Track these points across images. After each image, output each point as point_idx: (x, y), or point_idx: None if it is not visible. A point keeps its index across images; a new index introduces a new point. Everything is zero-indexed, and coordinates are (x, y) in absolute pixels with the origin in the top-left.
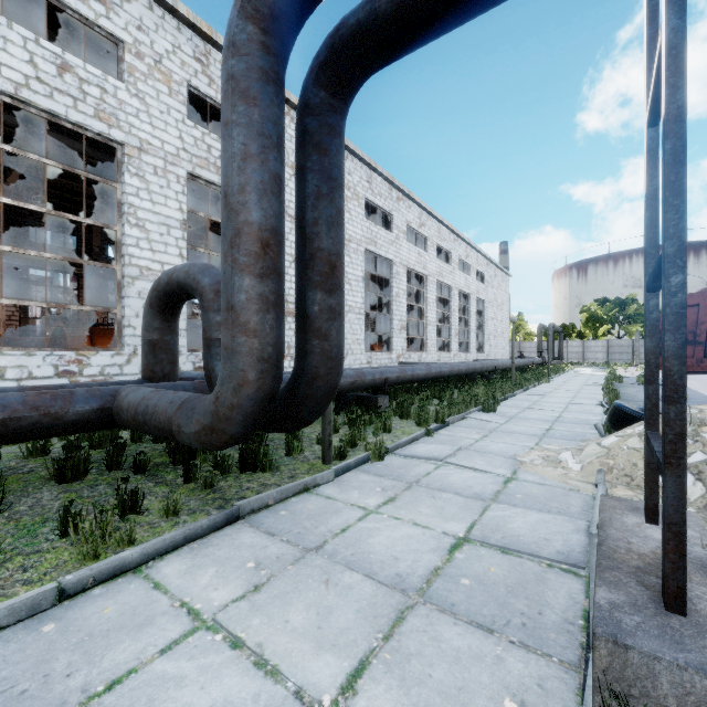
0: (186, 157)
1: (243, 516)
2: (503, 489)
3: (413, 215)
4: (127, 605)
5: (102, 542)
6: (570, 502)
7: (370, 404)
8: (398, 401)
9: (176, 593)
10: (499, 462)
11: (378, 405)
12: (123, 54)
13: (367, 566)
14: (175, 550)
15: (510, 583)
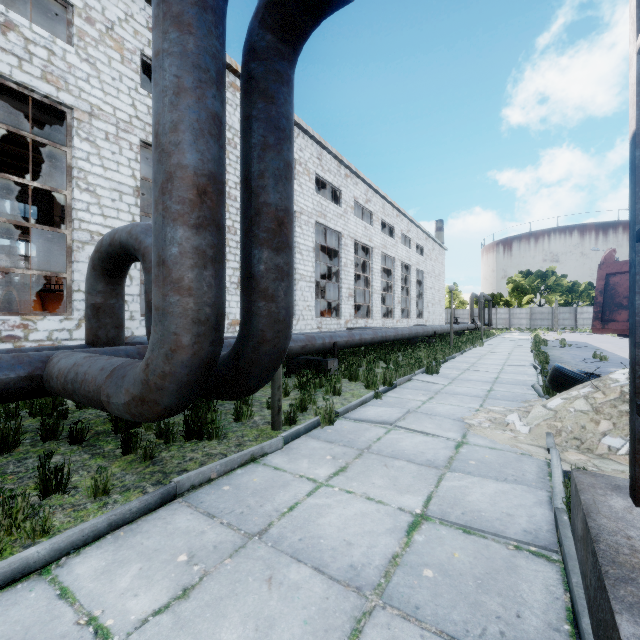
0: (139, 125)
1: (182, 493)
2: (455, 455)
3: (360, 192)
4: (19, 625)
5: (10, 533)
6: (524, 468)
7: (320, 367)
8: (346, 364)
9: (85, 604)
10: (448, 425)
11: (328, 368)
12: (72, 18)
13: (316, 555)
14: (96, 541)
15: (479, 574)
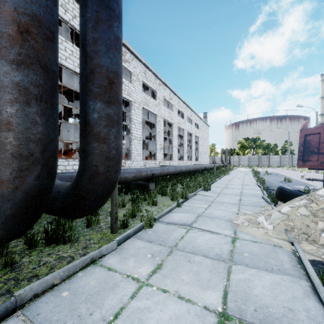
0: None
1: (23, 304)
2: (233, 249)
3: (167, 93)
4: None
5: None
6: (280, 257)
7: (145, 188)
8: (160, 186)
9: None
10: (223, 224)
11: (149, 189)
12: None
13: None
14: None
15: None
